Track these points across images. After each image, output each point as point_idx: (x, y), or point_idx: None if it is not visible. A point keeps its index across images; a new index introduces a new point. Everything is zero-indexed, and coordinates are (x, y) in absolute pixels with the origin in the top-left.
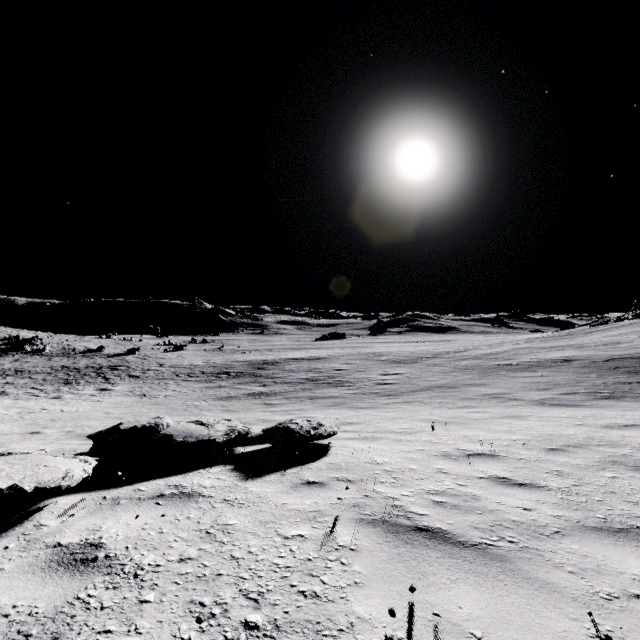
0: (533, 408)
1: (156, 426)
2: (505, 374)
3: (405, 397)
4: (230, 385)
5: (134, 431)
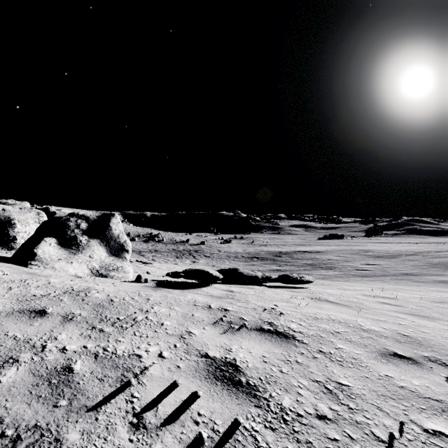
0: None
1: (237, 269)
2: None
3: (372, 278)
4: (259, 264)
5: (229, 269)
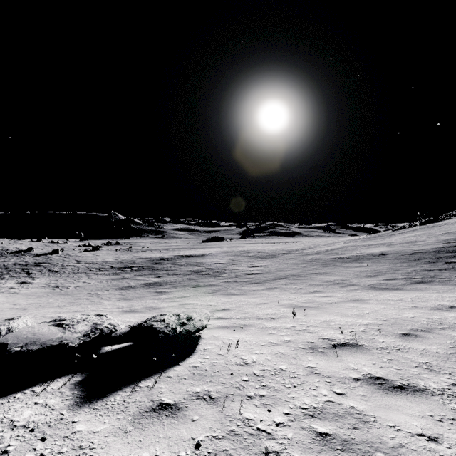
0: (368, 292)
1: None
2: (340, 265)
3: (268, 284)
4: (132, 277)
5: None
